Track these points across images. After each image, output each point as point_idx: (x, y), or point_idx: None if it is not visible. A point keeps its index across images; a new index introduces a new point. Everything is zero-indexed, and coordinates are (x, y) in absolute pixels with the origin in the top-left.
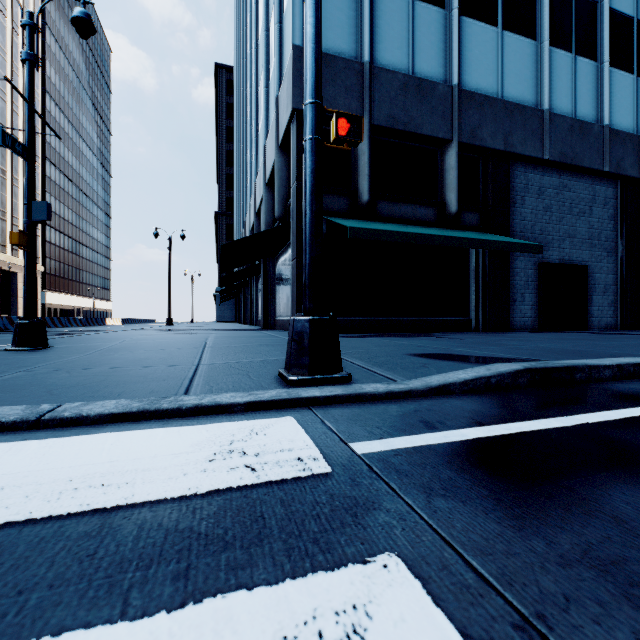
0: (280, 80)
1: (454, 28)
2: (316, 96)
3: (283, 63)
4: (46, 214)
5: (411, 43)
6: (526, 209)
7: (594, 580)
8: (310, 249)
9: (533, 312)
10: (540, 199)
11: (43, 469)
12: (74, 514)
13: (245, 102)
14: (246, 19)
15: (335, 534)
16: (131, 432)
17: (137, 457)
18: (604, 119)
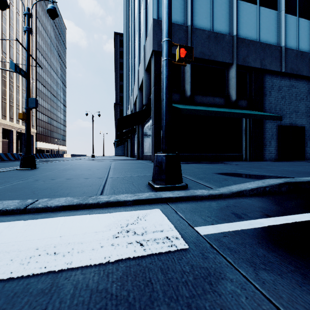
0: (146, 37)
1: (234, 6)
2: (168, 37)
3: (147, 28)
4: (35, 104)
5: (212, 15)
6: (272, 98)
7: None
8: (165, 118)
9: (275, 151)
10: (279, 92)
11: (23, 240)
12: (36, 274)
13: (128, 49)
14: (129, 9)
15: (201, 300)
16: (72, 217)
17: (75, 233)
18: None
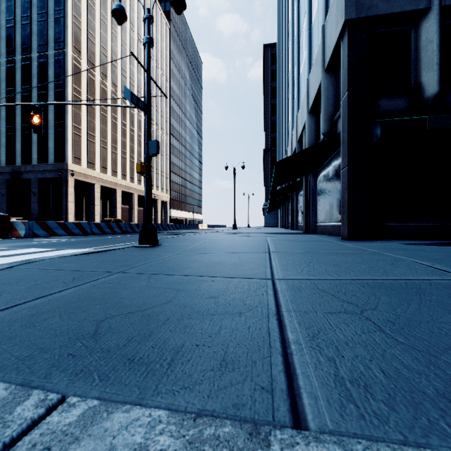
0: (326, 9)
1: None
2: None
3: None
4: (156, 149)
5: None
6: None
7: None
8: None
9: None
10: None
11: None
12: None
13: (287, 59)
14: None
15: None
16: None
17: None
18: None
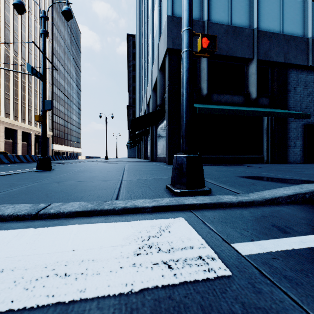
0: (160, 35)
1: None
2: (189, 25)
3: (161, 26)
4: (51, 106)
5: (230, 8)
6: (297, 94)
7: None
8: (186, 115)
9: (301, 152)
10: (305, 88)
11: (31, 254)
12: (42, 305)
13: (141, 50)
14: (142, 10)
15: None
16: (86, 225)
17: (89, 247)
18: None
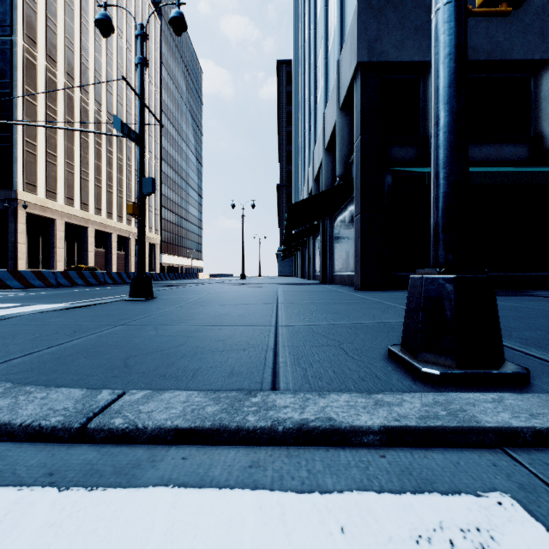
0: (341, 43)
1: None
2: None
3: (344, 26)
4: (151, 188)
5: None
6: None
7: None
8: (448, 170)
9: None
10: None
11: None
12: None
13: (303, 84)
14: (304, 11)
15: None
16: (197, 495)
17: None
18: None
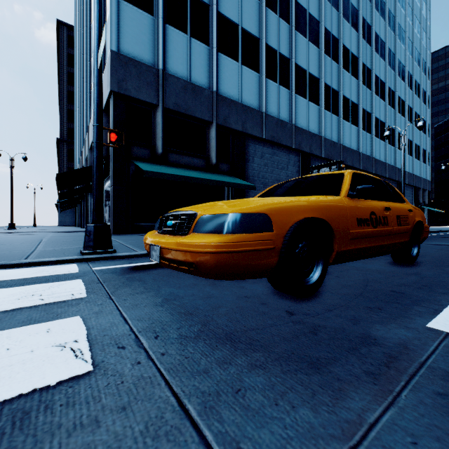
0: (104, 65)
1: (214, 59)
2: (99, 122)
3: (106, 55)
4: None
5: (189, 62)
6: (255, 164)
7: (124, 279)
8: (96, 193)
9: None
10: (262, 159)
11: None
12: None
13: (82, 62)
14: (83, 0)
15: (69, 279)
16: None
17: (3, 274)
18: (293, 121)
